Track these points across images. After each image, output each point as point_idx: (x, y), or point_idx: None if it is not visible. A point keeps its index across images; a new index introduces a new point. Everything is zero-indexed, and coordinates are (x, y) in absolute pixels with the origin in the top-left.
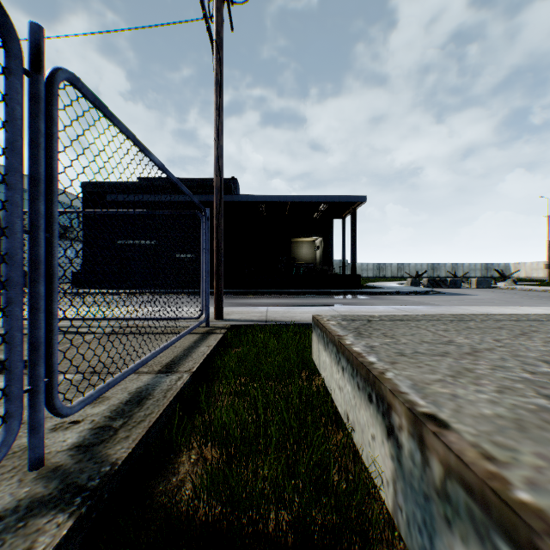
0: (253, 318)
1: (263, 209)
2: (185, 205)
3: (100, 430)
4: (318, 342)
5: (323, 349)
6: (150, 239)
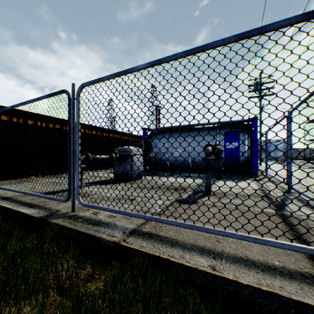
0: None
1: None
2: None
3: (79, 217)
4: None
5: None
6: None
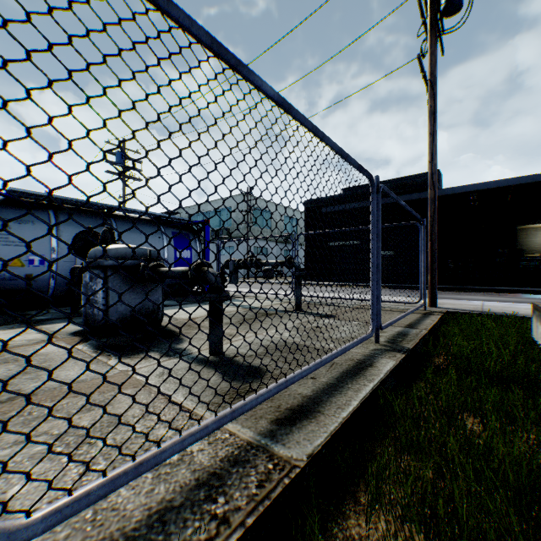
0: (467, 308)
1: (473, 198)
2: (384, 207)
3: (393, 340)
4: (535, 321)
5: (538, 324)
6: (354, 240)
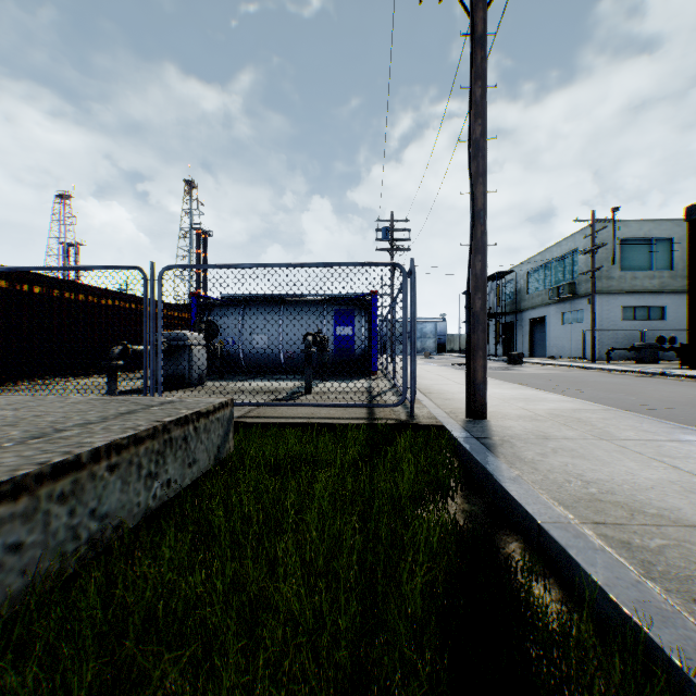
0: (508, 431)
1: None
2: None
3: None
4: None
5: None
6: None
